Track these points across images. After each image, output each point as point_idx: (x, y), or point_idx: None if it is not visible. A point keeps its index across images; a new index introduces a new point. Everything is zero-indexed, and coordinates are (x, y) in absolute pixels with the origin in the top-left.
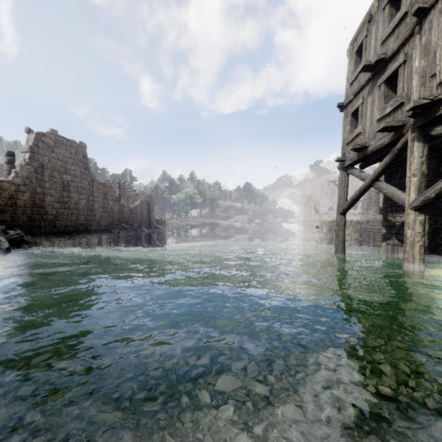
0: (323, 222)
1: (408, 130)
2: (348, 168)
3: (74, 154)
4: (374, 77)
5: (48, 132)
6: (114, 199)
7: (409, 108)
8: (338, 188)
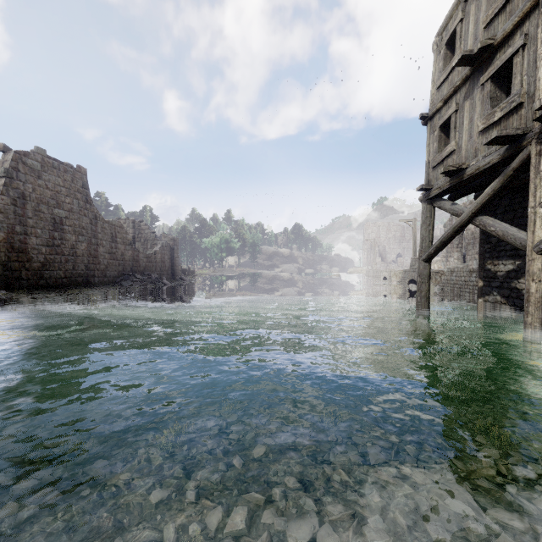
0: (392, 272)
1: (531, 140)
2: (434, 200)
3: (69, 182)
4: (474, 74)
5: (33, 151)
6: (125, 242)
7: (540, 105)
8: (421, 227)
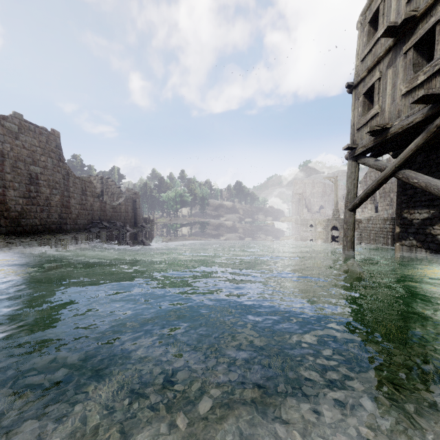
0: (317, 220)
1: None
2: (359, 158)
3: (44, 143)
4: (397, 45)
5: (11, 115)
6: (94, 195)
7: None
8: (347, 181)
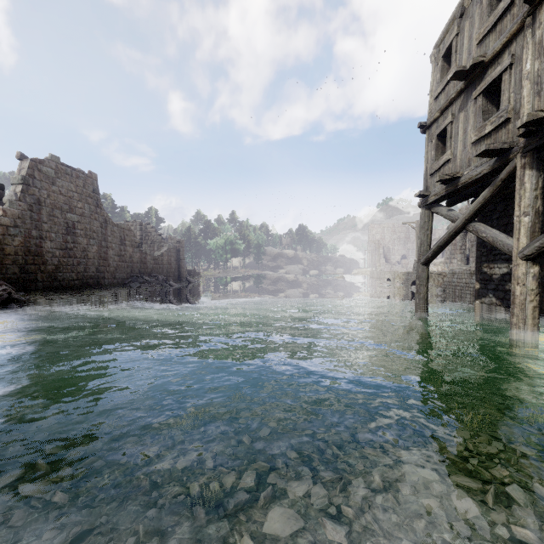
0: (396, 273)
1: (517, 154)
2: (432, 206)
3: (81, 187)
4: (468, 88)
5: (47, 158)
6: (133, 245)
7: (522, 124)
8: (420, 232)
